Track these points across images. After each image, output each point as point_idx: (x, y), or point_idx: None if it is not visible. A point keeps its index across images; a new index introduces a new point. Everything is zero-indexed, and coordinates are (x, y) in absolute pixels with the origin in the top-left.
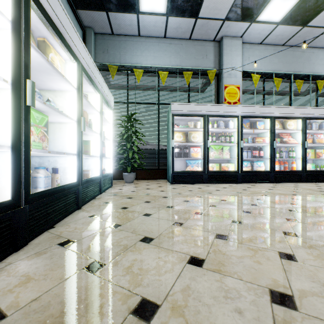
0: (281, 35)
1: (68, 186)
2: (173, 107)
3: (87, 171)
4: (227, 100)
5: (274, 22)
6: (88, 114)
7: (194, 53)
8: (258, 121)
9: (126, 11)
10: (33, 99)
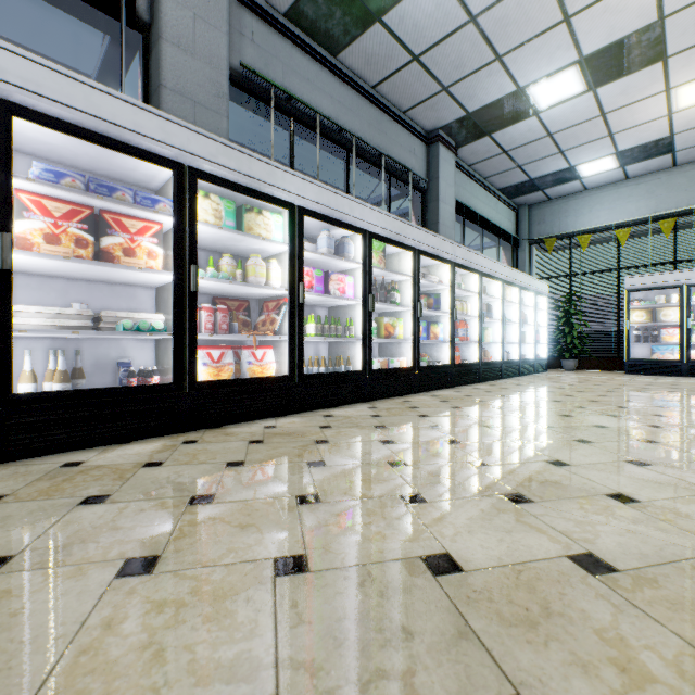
0: None
1: (515, 361)
2: (628, 282)
3: (523, 355)
4: None
5: None
6: (523, 310)
7: (683, 185)
8: None
9: (564, 183)
10: (505, 324)
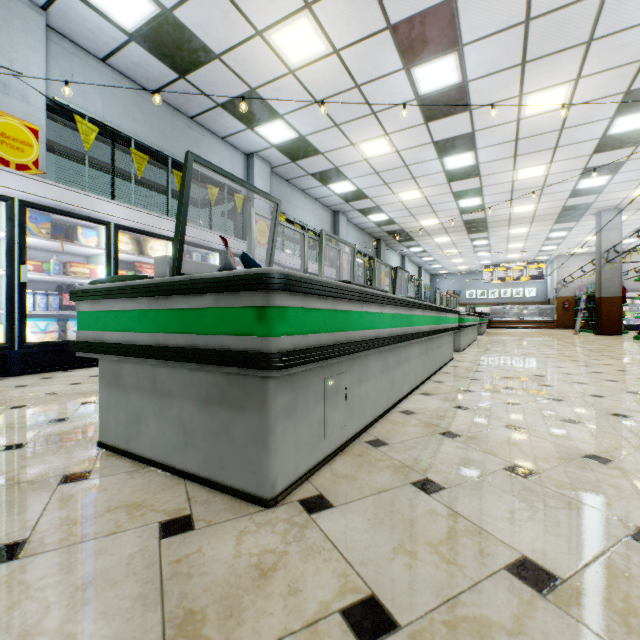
0: (145, 69)
1: None
2: None
3: None
4: None
5: (122, 26)
6: None
7: None
8: (84, 228)
9: None
10: None
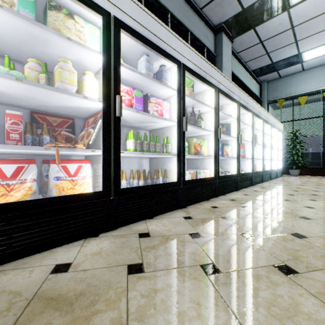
0: None
1: (268, 170)
2: None
3: None
4: None
5: None
6: None
7: None
8: None
9: (291, 66)
10: (265, 147)
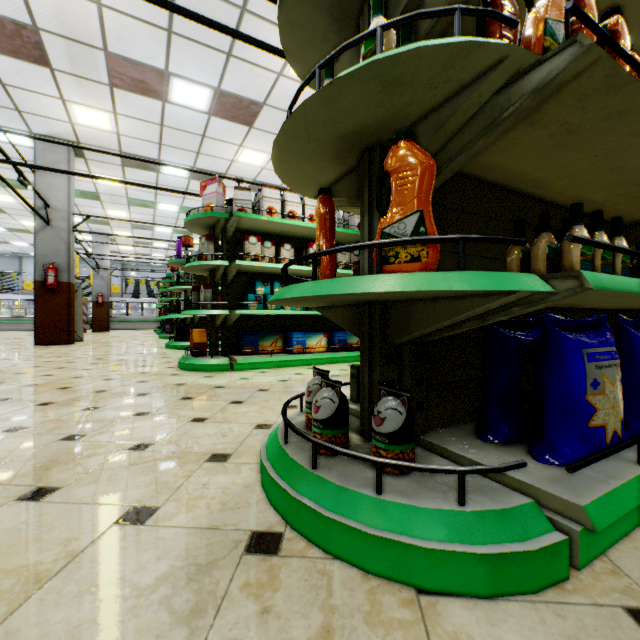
0: None
1: None
2: None
3: None
4: (26, 289)
5: None
6: None
7: (5, 263)
8: None
9: None
10: None
